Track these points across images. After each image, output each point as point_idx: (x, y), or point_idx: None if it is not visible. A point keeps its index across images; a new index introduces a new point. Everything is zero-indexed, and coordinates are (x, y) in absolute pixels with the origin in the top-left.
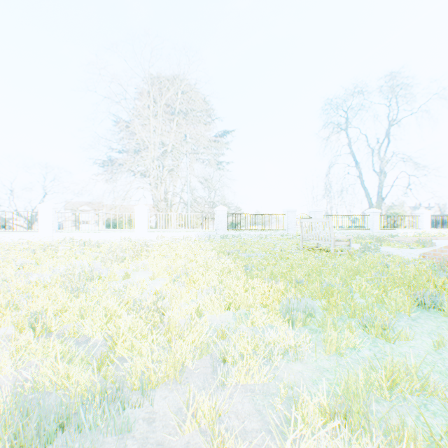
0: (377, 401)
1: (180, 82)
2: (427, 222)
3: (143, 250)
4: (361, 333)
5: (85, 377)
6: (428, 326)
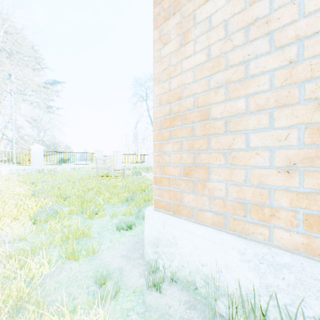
0: (54, 247)
1: None
2: None
3: None
4: (82, 219)
5: None
6: (121, 209)
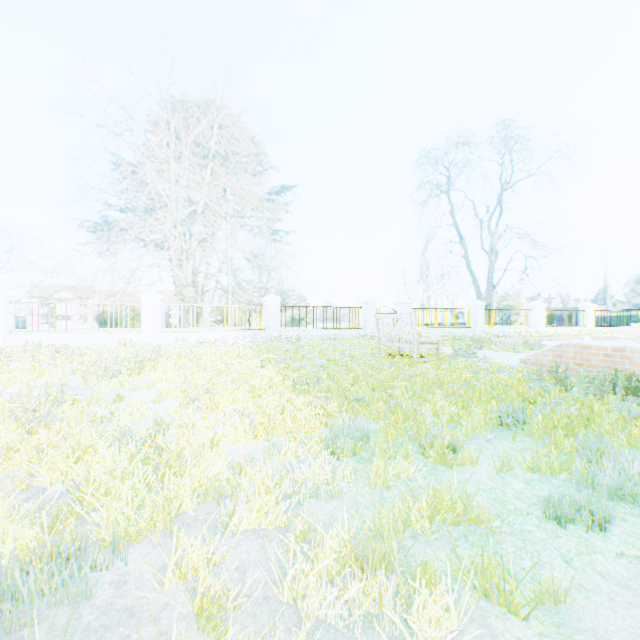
0: (414, 536)
1: (216, 111)
2: (541, 319)
3: (151, 360)
4: (421, 460)
5: (30, 536)
6: (501, 447)
